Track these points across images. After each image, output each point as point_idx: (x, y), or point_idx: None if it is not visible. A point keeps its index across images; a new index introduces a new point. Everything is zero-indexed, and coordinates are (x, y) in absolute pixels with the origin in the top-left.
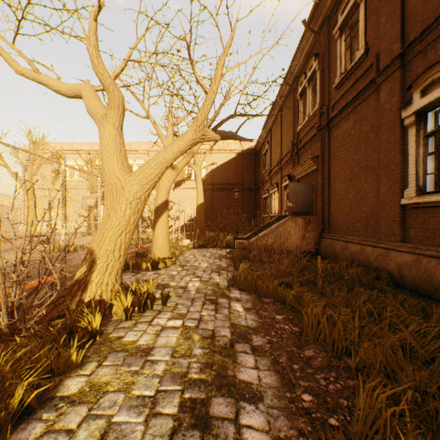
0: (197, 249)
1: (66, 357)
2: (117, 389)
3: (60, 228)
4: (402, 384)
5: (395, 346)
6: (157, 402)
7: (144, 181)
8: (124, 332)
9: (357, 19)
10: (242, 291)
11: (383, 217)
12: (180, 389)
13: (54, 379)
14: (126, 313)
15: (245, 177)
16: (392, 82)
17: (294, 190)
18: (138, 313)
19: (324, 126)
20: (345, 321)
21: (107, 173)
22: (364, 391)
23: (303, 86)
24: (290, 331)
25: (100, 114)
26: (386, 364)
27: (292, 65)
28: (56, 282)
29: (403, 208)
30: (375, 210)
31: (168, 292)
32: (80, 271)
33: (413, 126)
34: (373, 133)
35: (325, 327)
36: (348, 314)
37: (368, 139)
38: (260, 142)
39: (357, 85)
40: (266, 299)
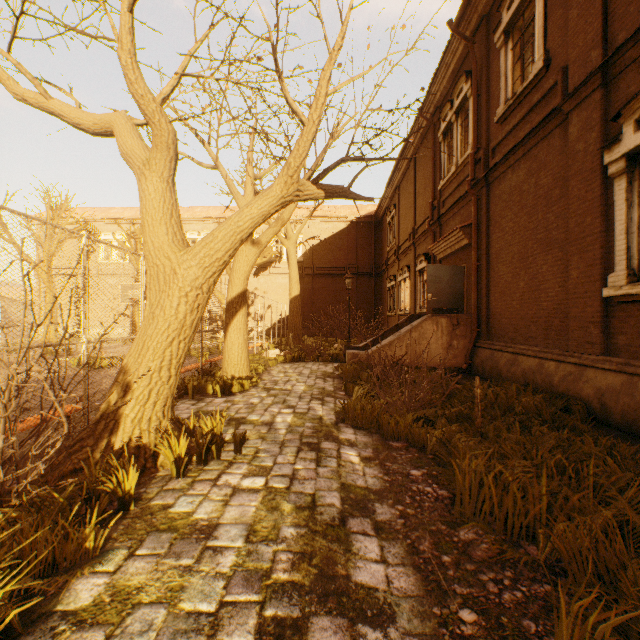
0: (290, 364)
1: (77, 542)
2: (156, 599)
3: (92, 332)
4: (629, 597)
5: (610, 527)
6: (220, 625)
7: (207, 261)
8: (174, 497)
9: (531, 17)
10: (357, 430)
11: (574, 317)
12: (258, 600)
13: (56, 579)
14: (178, 467)
15: (361, 258)
16: (588, 109)
17: (435, 275)
18: (197, 466)
19: (480, 180)
20: (525, 484)
21: (151, 249)
22: (570, 614)
23: (448, 120)
24: (434, 497)
25: (141, 159)
26: (596, 559)
27: (431, 90)
28: (78, 415)
29: (606, 303)
30: (560, 305)
31: (244, 433)
32: (108, 401)
33: (622, 175)
34: (558, 188)
35: (492, 493)
36: (525, 470)
37: (550, 197)
38: (383, 206)
39: (531, 116)
40: (395, 443)
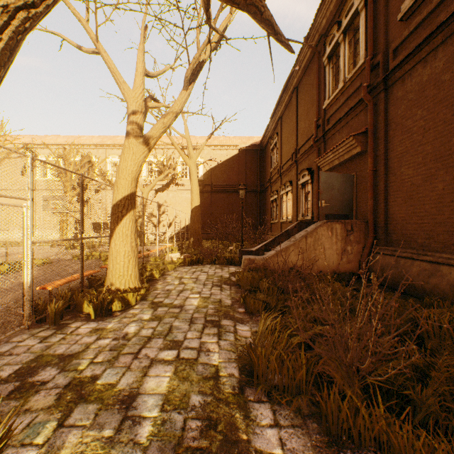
0: (188, 268)
1: None
2: None
3: None
4: None
5: None
6: None
7: None
8: None
9: None
10: (277, 407)
11: None
12: None
13: None
14: None
15: (249, 177)
16: None
17: (328, 182)
18: None
19: (378, 84)
20: None
21: None
22: None
23: (335, 42)
24: None
25: None
26: None
27: (317, 18)
28: None
29: None
30: None
31: None
32: None
33: None
34: None
35: None
36: None
37: None
38: (267, 136)
39: None
40: None
